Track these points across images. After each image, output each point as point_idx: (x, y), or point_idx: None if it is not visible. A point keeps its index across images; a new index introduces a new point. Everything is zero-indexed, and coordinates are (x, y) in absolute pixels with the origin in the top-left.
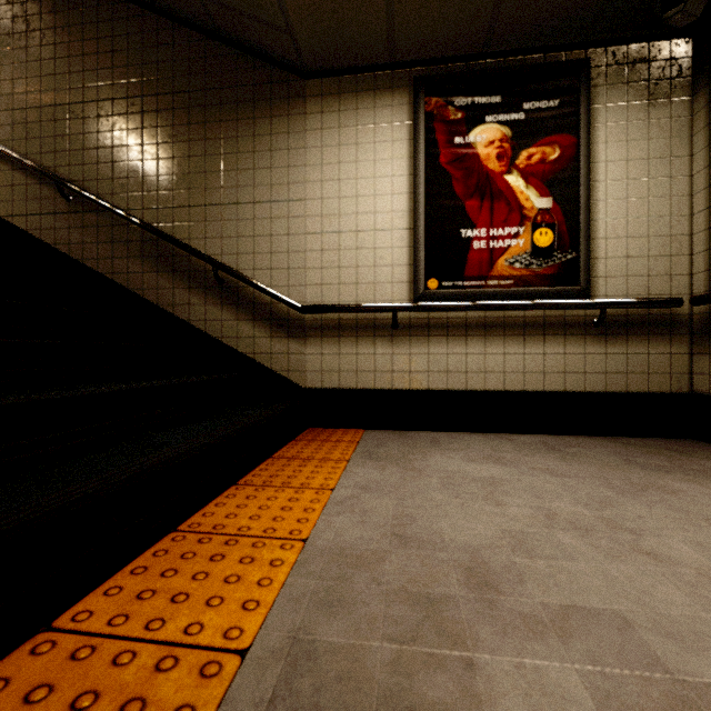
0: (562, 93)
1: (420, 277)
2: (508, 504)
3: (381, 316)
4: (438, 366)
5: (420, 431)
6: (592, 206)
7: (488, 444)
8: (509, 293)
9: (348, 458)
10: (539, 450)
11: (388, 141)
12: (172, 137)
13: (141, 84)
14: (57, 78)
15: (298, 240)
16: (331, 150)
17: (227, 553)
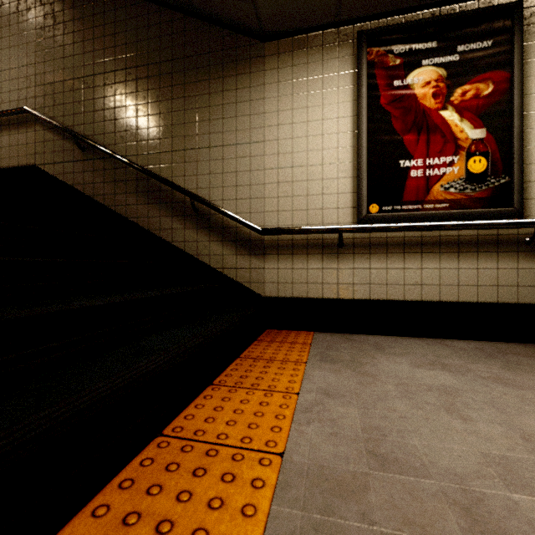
0: (496, 34)
1: (363, 202)
2: (474, 419)
3: (328, 236)
4: (378, 279)
5: (362, 334)
6: (525, 134)
7: (427, 349)
8: (444, 215)
9: (305, 360)
10: (479, 357)
11: (334, 88)
12: (159, 97)
13: (136, 57)
14: (75, 58)
15: (258, 175)
16: (286, 99)
17: (208, 467)
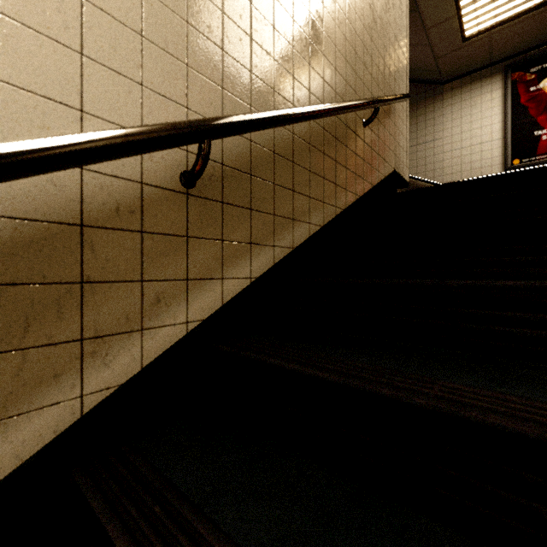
0: None
1: (508, 160)
2: None
3: None
4: None
5: None
6: None
7: None
8: None
9: None
10: None
11: (488, 100)
12: None
13: None
14: None
15: (439, 156)
16: (456, 113)
17: None
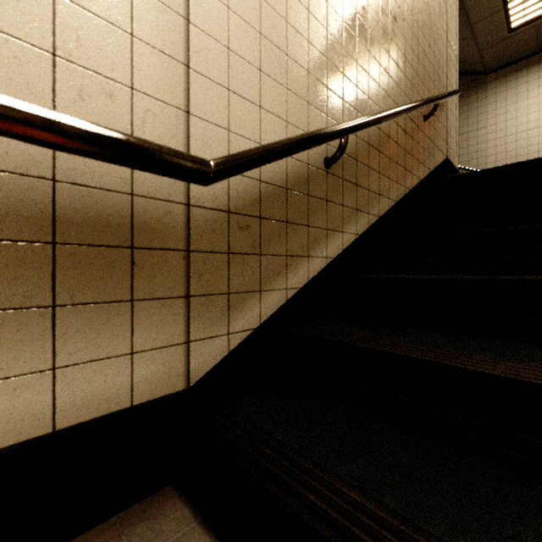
0: None
1: None
2: None
3: None
4: None
5: None
6: None
7: None
8: None
9: None
10: None
11: (535, 88)
12: None
13: None
14: None
15: (482, 145)
16: (501, 101)
17: None
